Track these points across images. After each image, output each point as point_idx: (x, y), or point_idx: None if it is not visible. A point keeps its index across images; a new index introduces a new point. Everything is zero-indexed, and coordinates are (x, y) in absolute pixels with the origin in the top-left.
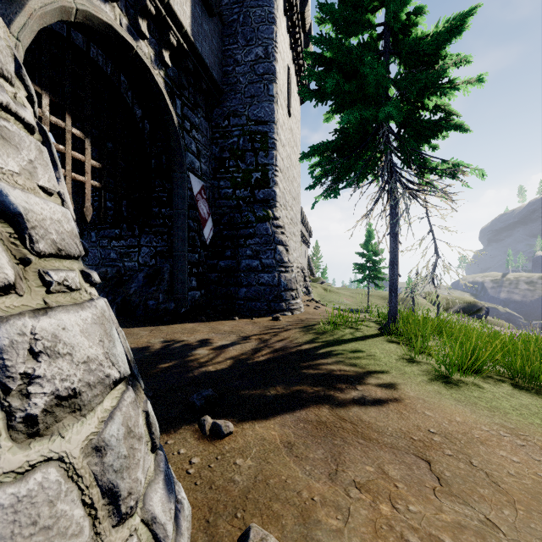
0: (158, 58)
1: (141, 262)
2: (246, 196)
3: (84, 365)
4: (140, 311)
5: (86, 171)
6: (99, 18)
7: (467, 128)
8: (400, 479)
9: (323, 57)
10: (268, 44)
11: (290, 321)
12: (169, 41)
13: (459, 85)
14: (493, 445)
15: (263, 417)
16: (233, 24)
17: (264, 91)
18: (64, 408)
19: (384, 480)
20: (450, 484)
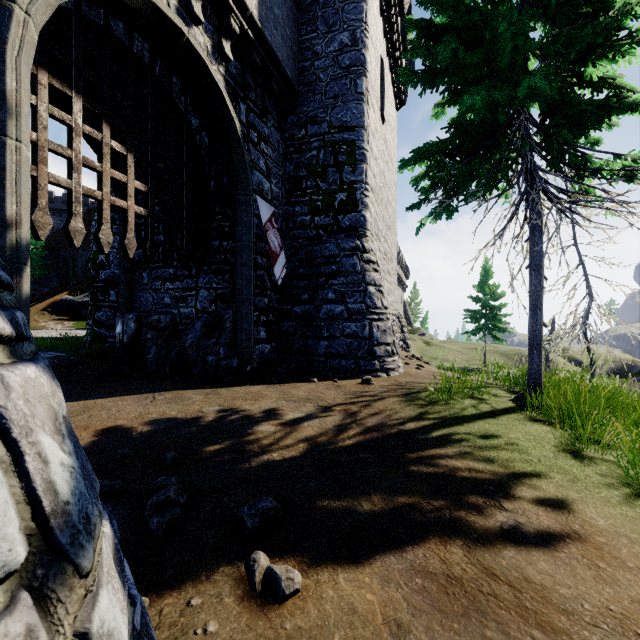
0: (217, 51)
1: (199, 307)
2: (327, 223)
3: None
4: (197, 368)
5: (129, 194)
6: None
7: None
8: None
9: (433, 24)
10: (356, 27)
11: (386, 385)
12: (230, 28)
13: None
14: None
15: (352, 559)
16: (311, 8)
17: (351, 87)
18: None
19: None
20: None
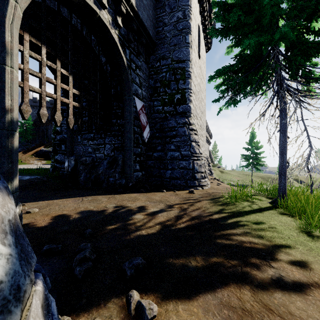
0: (114, 22)
1: (106, 153)
2: (170, 110)
3: None
4: (104, 184)
5: (70, 96)
6: None
7: None
8: None
9: (227, 4)
10: (185, 9)
11: (201, 194)
12: (121, 10)
13: None
14: None
15: (186, 296)
16: (162, 0)
17: (183, 40)
18: None
19: None
20: None
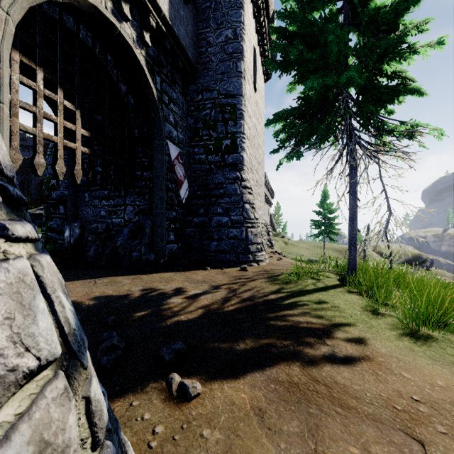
0: (140, 39)
1: (127, 218)
2: (217, 160)
3: None
4: (125, 261)
5: (77, 138)
6: None
7: (424, 92)
8: None
9: (287, 31)
10: (237, 26)
11: (257, 271)
12: (149, 24)
13: (418, 50)
14: None
15: (232, 376)
16: (206, 11)
17: (233, 67)
18: None
19: None
20: None
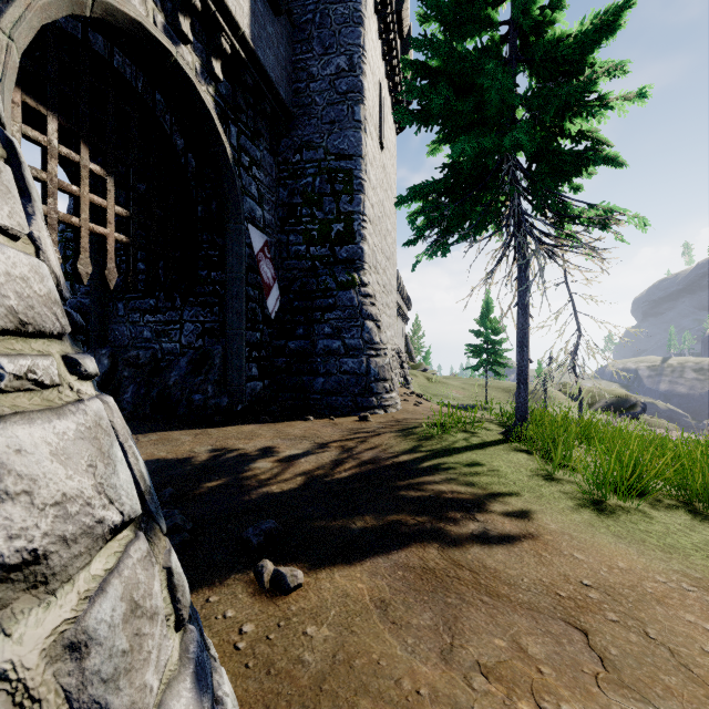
0: (206, 70)
1: (184, 342)
2: (323, 254)
3: (55, 508)
4: (182, 408)
5: (109, 221)
6: (124, 12)
7: (623, 161)
8: (546, 660)
9: (428, 66)
10: (354, 52)
11: (383, 422)
12: (221, 47)
13: (612, 103)
14: (674, 604)
15: (346, 562)
16: (306, 27)
17: (348, 114)
18: (15, 584)
19: (521, 661)
20: (619, 669)
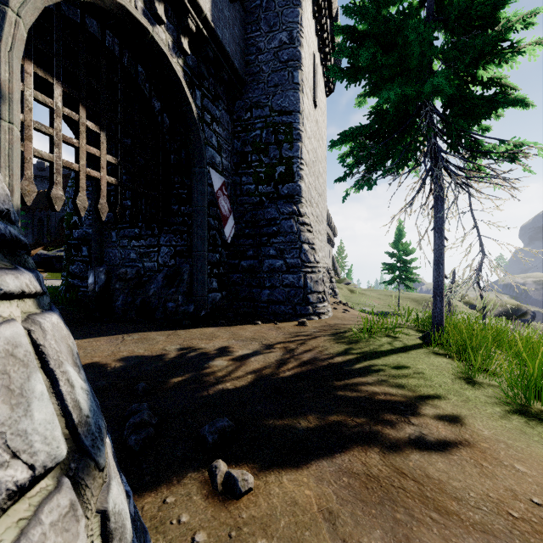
0: (177, 46)
1: (161, 262)
2: (269, 191)
3: None
4: (159, 313)
5: (102, 166)
6: None
7: (530, 102)
8: None
9: (356, 30)
10: (293, 28)
11: (318, 327)
12: (188, 27)
13: (524, 49)
14: None
15: (293, 464)
16: (255, 11)
17: (289, 78)
18: None
19: None
20: None
